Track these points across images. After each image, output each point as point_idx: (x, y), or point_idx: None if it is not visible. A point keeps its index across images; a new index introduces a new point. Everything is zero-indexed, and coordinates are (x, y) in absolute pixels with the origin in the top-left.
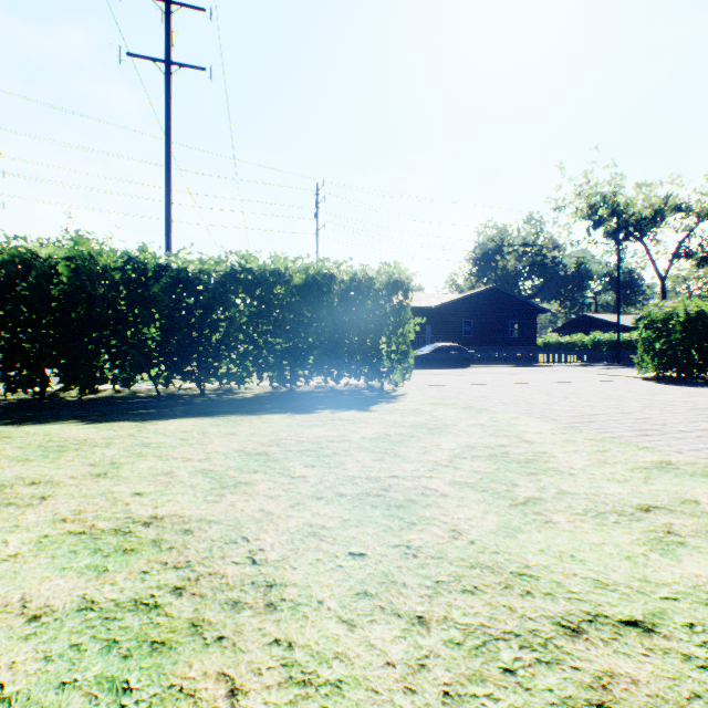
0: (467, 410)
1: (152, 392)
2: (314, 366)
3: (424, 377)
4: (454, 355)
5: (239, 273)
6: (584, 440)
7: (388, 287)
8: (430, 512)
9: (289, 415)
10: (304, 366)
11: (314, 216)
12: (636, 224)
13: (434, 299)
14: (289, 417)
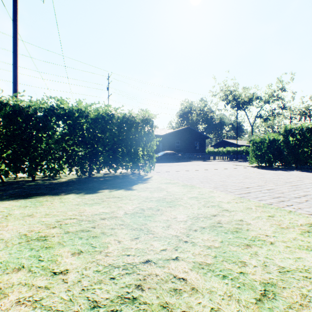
0: (185, 187)
1: (0, 179)
2: (102, 163)
3: (160, 167)
4: (172, 156)
5: (56, 109)
6: (256, 207)
7: (143, 121)
8: None
9: (81, 195)
10: (96, 163)
11: (107, 89)
12: (242, 103)
13: (163, 131)
14: (80, 197)
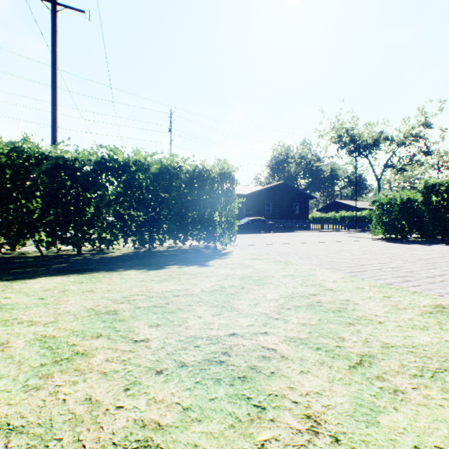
0: (278, 264)
1: (37, 253)
2: (167, 232)
3: (243, 239)
4: (260, 225)
5: (108, 162)
6: (370, 287)
7: (220, 176)
8: (277, 386)
9: (144, 271)
10: (159, 232)
11: (169, 131)
12: (364, 147)
13: (247, 189)
14: (144, 273)
